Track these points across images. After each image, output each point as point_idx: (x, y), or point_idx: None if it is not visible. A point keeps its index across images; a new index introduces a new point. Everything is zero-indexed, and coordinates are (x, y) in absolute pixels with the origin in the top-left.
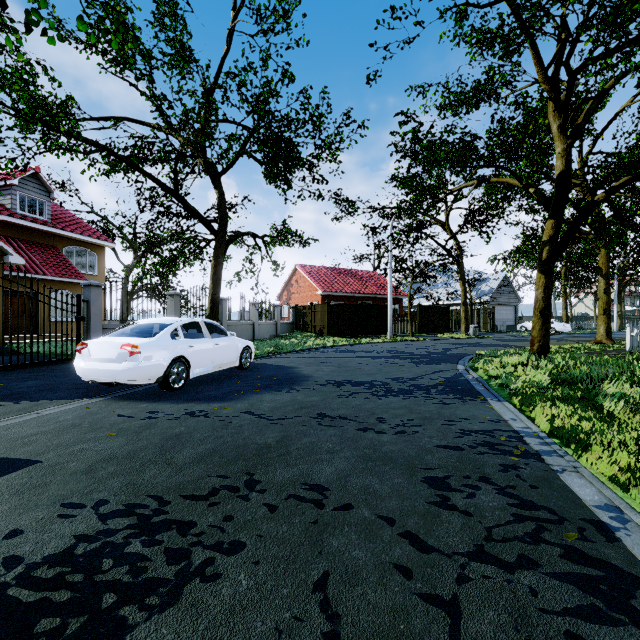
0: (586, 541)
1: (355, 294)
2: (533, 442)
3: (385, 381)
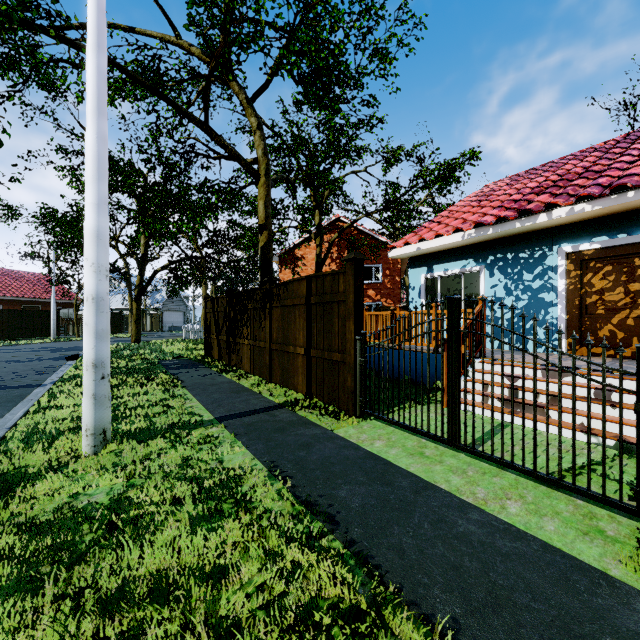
0: (47, 372)
1: (18, 298)
2: (66, 365)
3: (20, 359)
